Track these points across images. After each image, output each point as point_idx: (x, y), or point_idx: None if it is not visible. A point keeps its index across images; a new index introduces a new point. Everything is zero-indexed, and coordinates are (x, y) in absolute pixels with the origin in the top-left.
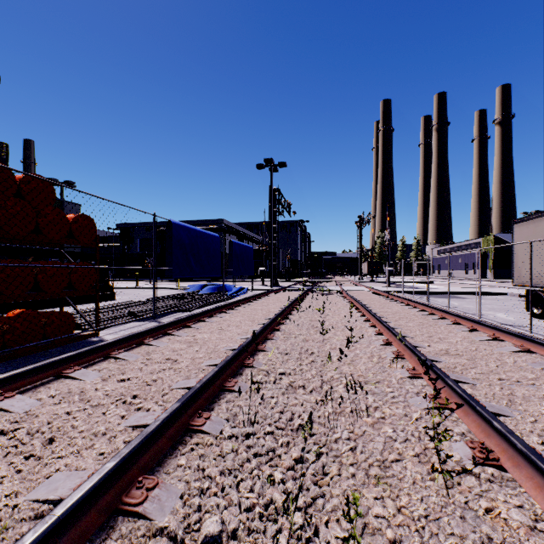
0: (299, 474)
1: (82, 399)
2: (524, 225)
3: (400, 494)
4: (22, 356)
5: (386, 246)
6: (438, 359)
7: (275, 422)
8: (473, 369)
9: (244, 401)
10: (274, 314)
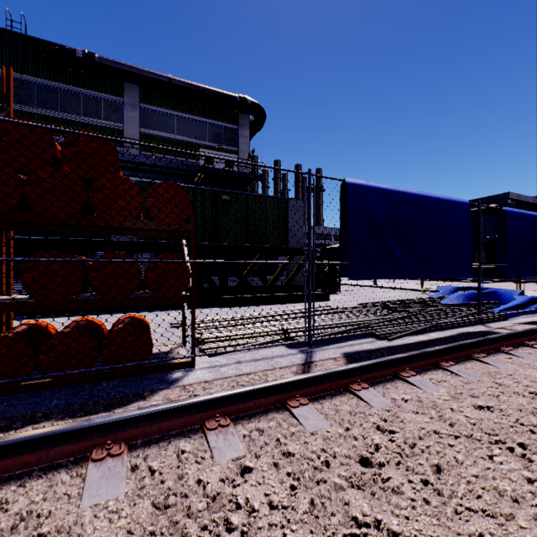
0: None
1: None
2: None
3: None
4: (65, 386)
5: None
6: None
7: None
8: None
9: None
10: None
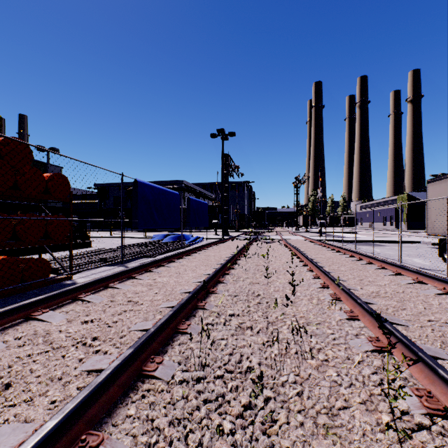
0: (248, 423)
1: (45, 341)
2: (437, 184)
3: (351, 447)
4: (1, 298)
5: (318, 202)
6: (371, 301)
7: (225, 365)
8: (404, 311)
9: (196, 344)
10: (224, 259)
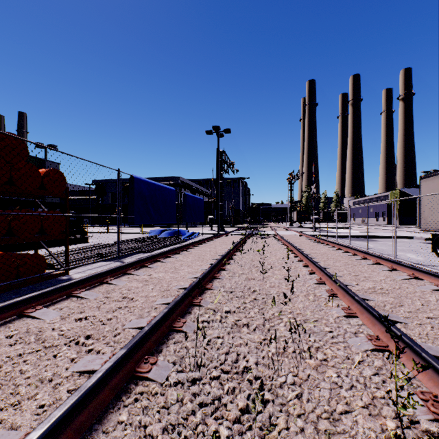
0: (246, 429)
1: (37, 339)
2: (430, 180)
3: None
4: None
5: (312, 198)
6: (368, 297)
7: (221, 366)
8: (402, 307)
9: (191, 342)
10: (220, 255)
